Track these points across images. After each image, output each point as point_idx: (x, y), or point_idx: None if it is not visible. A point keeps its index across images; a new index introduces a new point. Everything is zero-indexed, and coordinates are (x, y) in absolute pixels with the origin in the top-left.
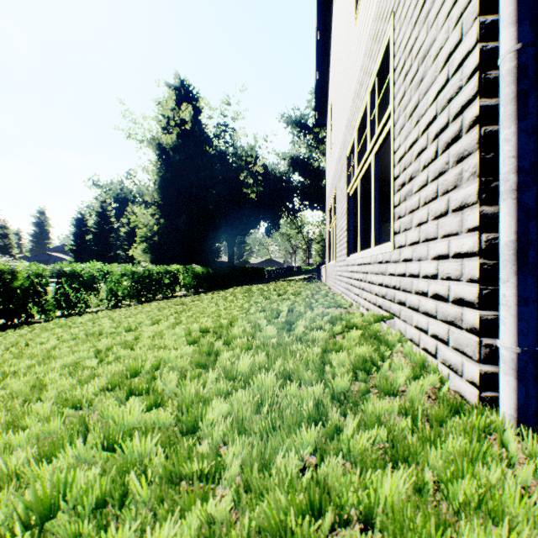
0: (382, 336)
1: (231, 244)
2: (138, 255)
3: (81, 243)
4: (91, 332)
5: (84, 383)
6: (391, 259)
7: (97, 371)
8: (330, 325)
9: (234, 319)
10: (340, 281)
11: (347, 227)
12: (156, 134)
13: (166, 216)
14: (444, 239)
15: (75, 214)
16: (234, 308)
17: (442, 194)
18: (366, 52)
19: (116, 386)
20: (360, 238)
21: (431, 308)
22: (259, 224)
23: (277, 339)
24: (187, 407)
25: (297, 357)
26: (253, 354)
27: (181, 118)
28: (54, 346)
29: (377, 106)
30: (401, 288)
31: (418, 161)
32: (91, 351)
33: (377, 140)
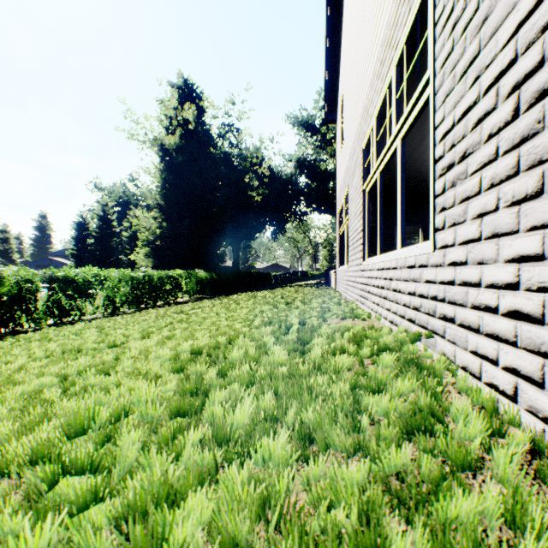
0: (424, 363)
1: (236, 248)
2: (140, 260)
3: (83, 247)
4: (69, 348)
5: (25, 432)
6: (429, 262)
7: (52, 409)
8: (355, 346)
9: (235, 335)
10: (354, 287)
11: (363, 227)
12: (159, 134)
13: (168, 219)
14: (533, 232)
15: (76, 218)
16: (236, 318)
17: (529, 167)
18: (389, 21)
19: (44, 456)
20: (379, 239)
21: (505, 329)
22: (265, 228)
23: (289, 367)
24: (143, 508)
25: (319, 403)
26: (256, 394)
27: (185, 119)
28: (19, 367)
29: (405, 80)
30: (446, 300)
31: (478, 131)
32: (55, 377)
33: (406, 121)
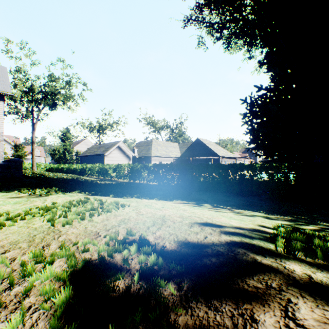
0: None
1: None
2: None
3: None
4: None
5: None
6: None
7: None
8: None
9: None
10: None
11: None
12: None
13: None
14: None
15: None
16: None
17: None
18: None
19: None
20: None
21: None
22: None
23: None
24: None
25: None
26: None
27: None
28: None
29: None
30: None
31: None
32: None
33: None
